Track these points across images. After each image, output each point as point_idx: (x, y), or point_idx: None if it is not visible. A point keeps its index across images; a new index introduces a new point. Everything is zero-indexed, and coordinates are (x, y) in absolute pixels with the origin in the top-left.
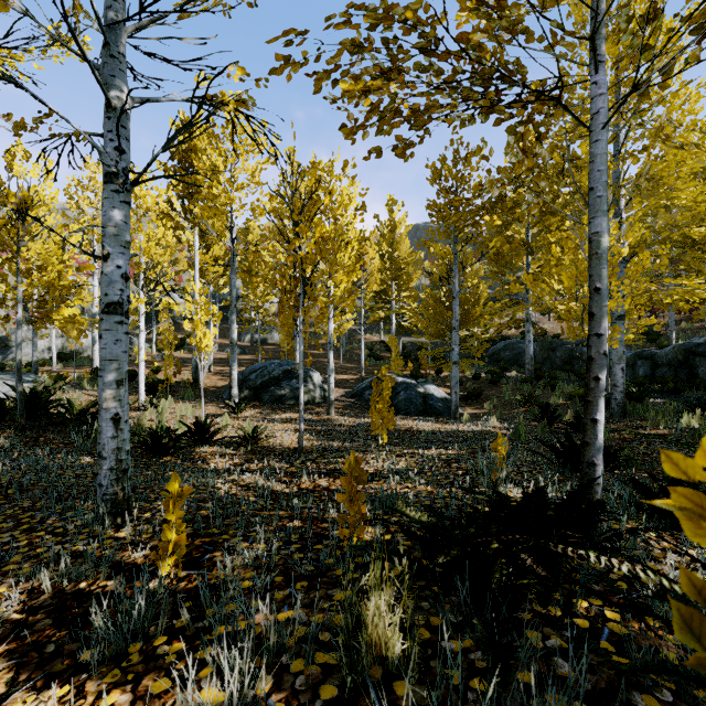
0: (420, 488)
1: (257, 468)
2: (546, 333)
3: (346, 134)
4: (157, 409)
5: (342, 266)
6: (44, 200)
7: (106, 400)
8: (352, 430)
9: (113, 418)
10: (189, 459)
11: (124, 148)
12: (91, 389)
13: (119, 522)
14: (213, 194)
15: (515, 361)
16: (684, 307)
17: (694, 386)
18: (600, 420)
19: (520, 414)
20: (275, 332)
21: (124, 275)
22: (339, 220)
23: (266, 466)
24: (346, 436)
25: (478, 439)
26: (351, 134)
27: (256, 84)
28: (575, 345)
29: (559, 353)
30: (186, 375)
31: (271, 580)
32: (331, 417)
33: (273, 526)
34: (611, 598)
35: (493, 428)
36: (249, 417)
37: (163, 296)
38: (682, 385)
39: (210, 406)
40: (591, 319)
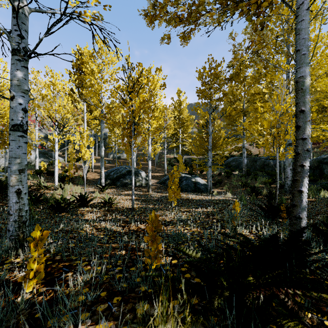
0: (194, 229)
1: (108, 219)
2: (252, 154)
3: (150, 18)
4: (63, 189)
5: (154, 115)
6: (4, 83)
7: (12, 181)
8: (159, 199)
9: (16, 191)
10: (74, 214)
11: (23, 35)
12: (32, 180)
13: (18, 252)
14: (92, 84)
15: (237, 167)
16: (322, 138)
17: (323, 178)
18: (304, 191)
19: (241, 191)
20: (124, 153)
21: (23, 109)
22: (152, 91)
23: (114, 217)
24: (156, 202)
25: (222, 203)
26: (153, 19)
27: (104, 8)
28: (265, 159)
29: (258, 163)
30: (80, 173)
31: (98, 295)
32: (149, 193)
33: (108, 254)
34: (323, 308)
35: (229, 198)
36: (109, 193)
37: (67, 133)
38: (317, 177)
39: (90, 188)
40: (298, 129)
